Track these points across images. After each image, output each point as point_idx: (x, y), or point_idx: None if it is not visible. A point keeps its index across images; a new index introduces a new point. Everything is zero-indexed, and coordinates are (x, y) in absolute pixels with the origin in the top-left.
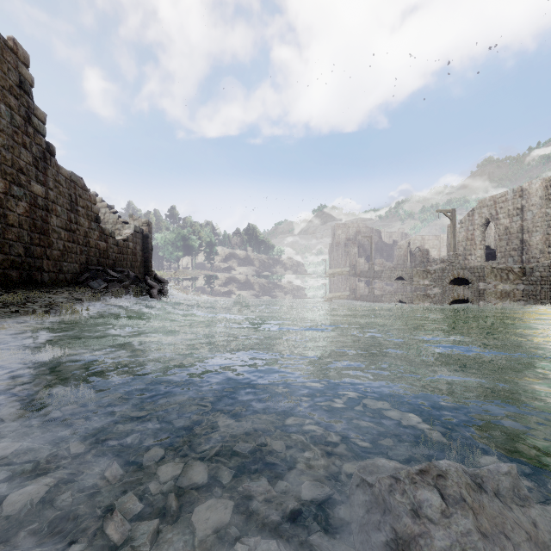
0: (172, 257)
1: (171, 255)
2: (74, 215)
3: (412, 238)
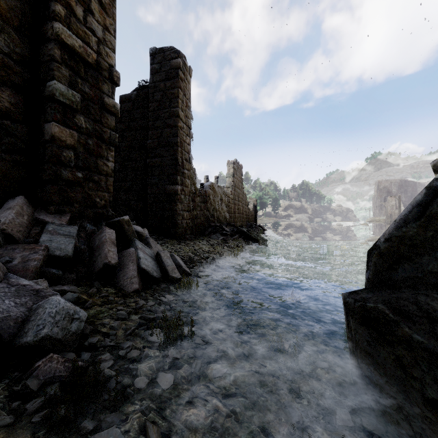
0: None
1: None
2: (245, 206)
3: None
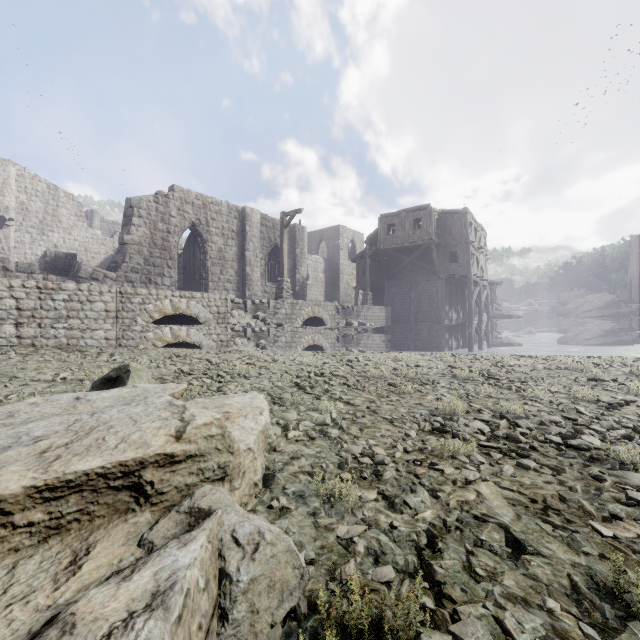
0: None
1: None
2: None
3: None
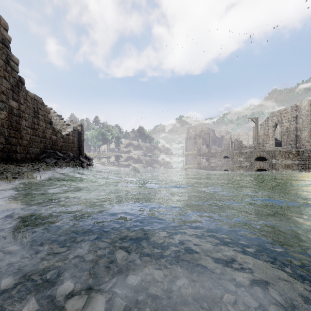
0: (96, 145)
1: (95, 143)
2: (36, 120)
3: (232, 134)
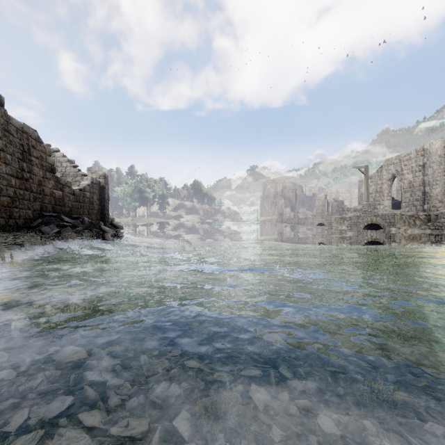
0: (130, 207)
1: (129, 205)
2: (27, 164)
3: (329, 191)
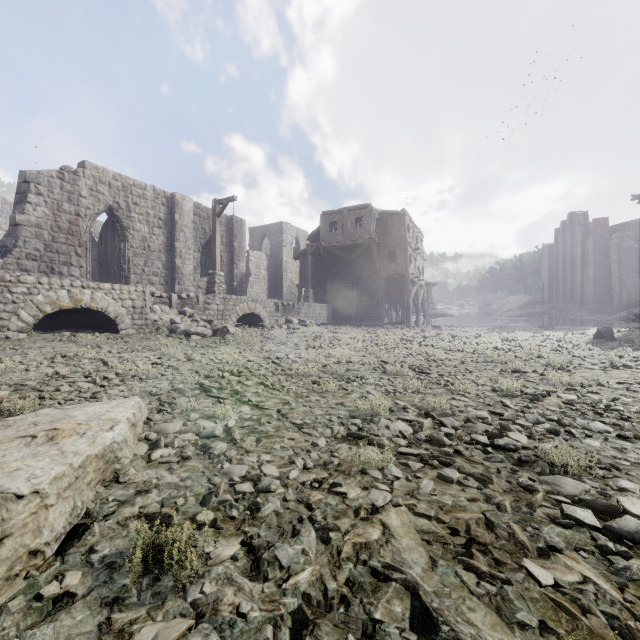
0: None
1: None
2: None
3: None
